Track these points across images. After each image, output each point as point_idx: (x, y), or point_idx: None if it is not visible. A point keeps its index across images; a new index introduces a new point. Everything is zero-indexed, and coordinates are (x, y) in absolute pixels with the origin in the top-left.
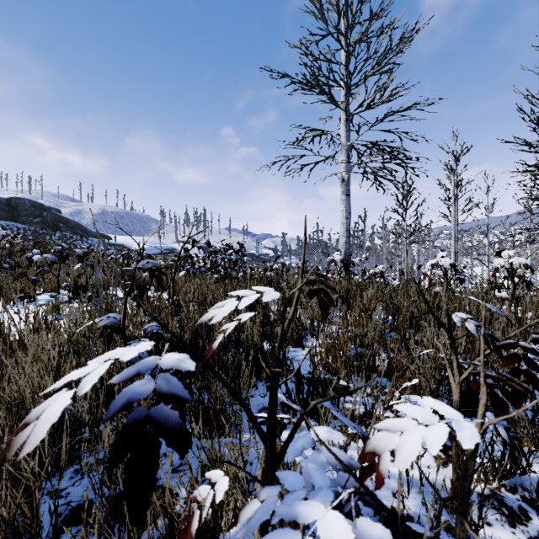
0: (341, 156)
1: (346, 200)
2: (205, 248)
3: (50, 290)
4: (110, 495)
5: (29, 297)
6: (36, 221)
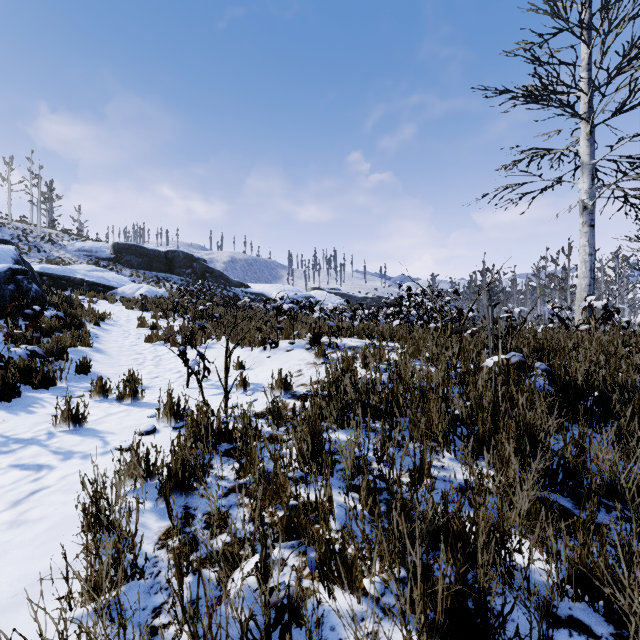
0: (581, 178)
1: (589, 232)
2: (342, 296)
3: (284, 337)
4: (592, 490)
5: (276, 343)
6: (188, 272)
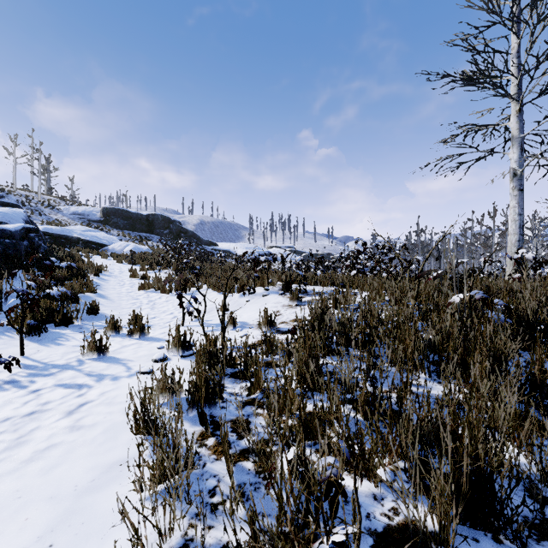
0: (512, 149)
1: (519, 195)
2: (296, 253)
3: (260, 285)
4: None
5: (253, 290)
6: (166, 232)
